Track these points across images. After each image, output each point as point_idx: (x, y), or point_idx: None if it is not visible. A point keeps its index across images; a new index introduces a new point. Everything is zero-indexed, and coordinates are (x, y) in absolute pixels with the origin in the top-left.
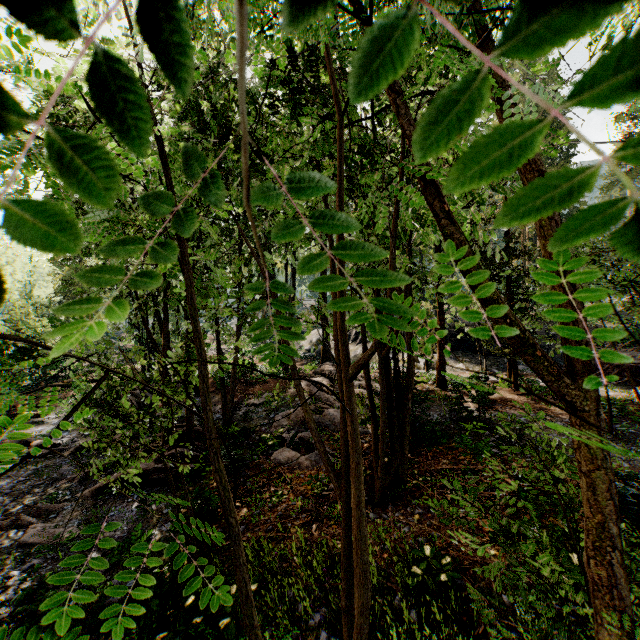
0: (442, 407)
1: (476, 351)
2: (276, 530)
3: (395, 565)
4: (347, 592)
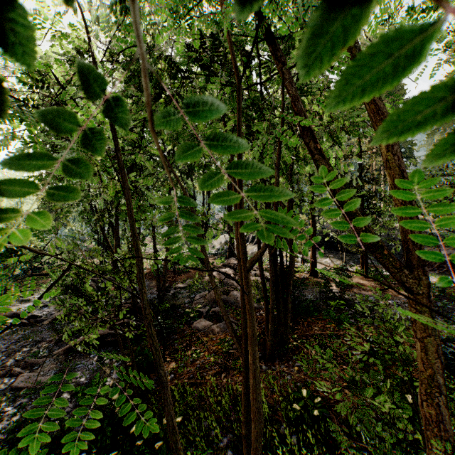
0: (314, 289)
1: (338, 249)
2: (195, 378)
3: (281, 403)
4: (246, 424)
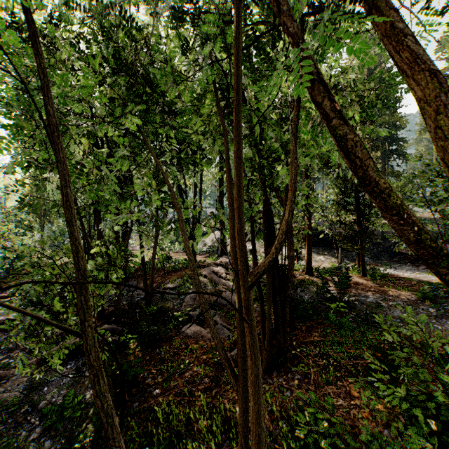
0: (310, 290)
1: (332, 247)
2: (183, 394)
3: (281, 427)
4: None
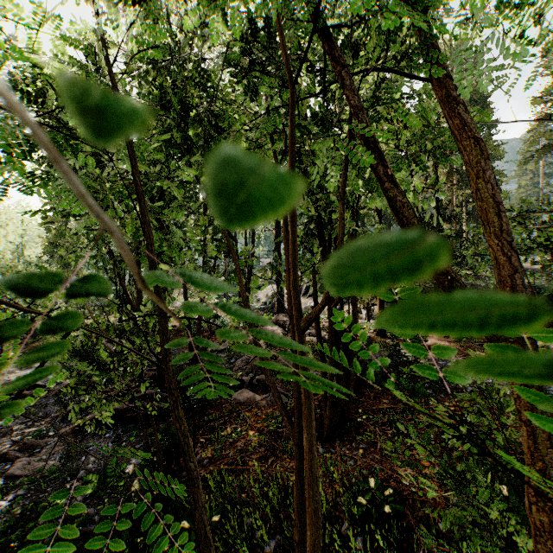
0: (382, 353)
1: None
2: (236, 463)
3: (342, 495)
4: (300, 527)
